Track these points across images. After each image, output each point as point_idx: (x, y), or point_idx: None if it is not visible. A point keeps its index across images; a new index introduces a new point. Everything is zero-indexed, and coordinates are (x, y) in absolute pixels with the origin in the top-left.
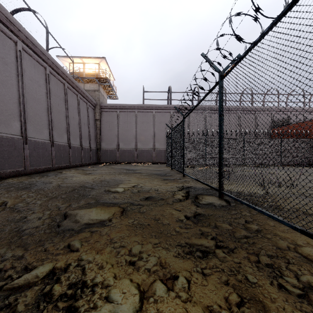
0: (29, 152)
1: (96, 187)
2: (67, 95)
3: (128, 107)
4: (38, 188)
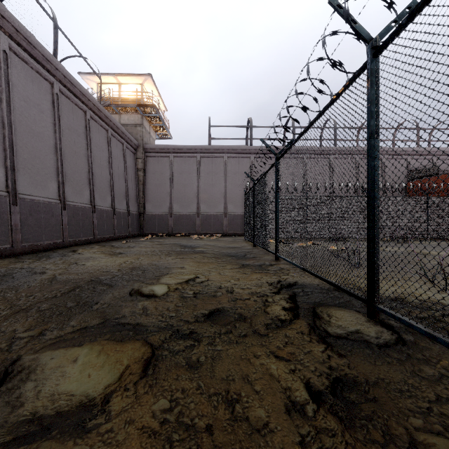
0: (20, 218)
1: (118, 283)
2: (90, 129)
3: (187, 150)
4: (11, 285)
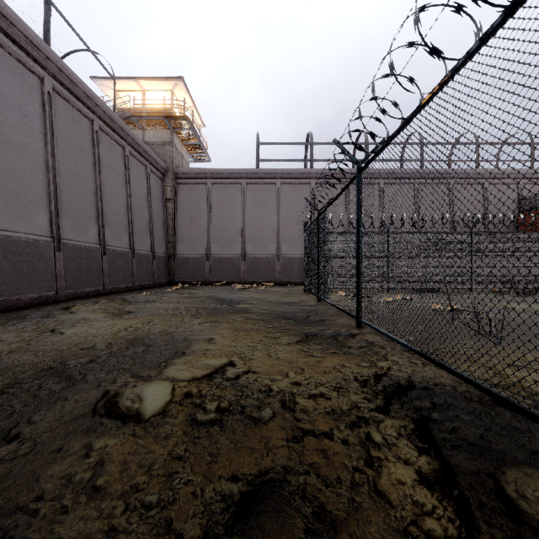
0: None
1: (89, 378)
2: (98, 144)
3: (229, 174)
4: None
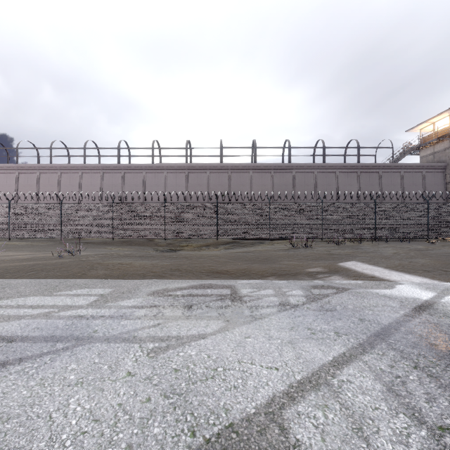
0: None
1: None
2: (381, 179)
3: None
4: None
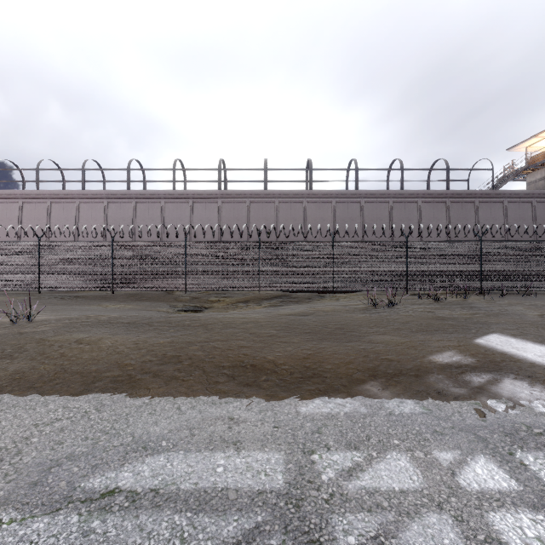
0: None
1: None
2: (478, 211)
3: None
4: None
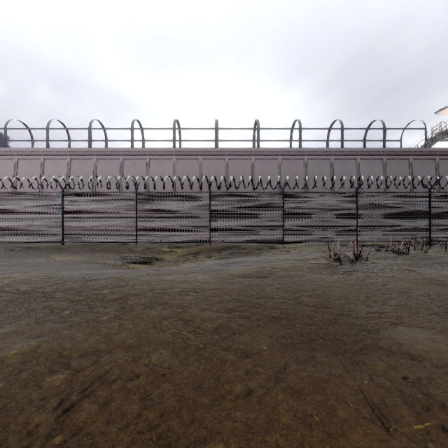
0: None
1: None
2: (412, 167)
3: None
4: None
